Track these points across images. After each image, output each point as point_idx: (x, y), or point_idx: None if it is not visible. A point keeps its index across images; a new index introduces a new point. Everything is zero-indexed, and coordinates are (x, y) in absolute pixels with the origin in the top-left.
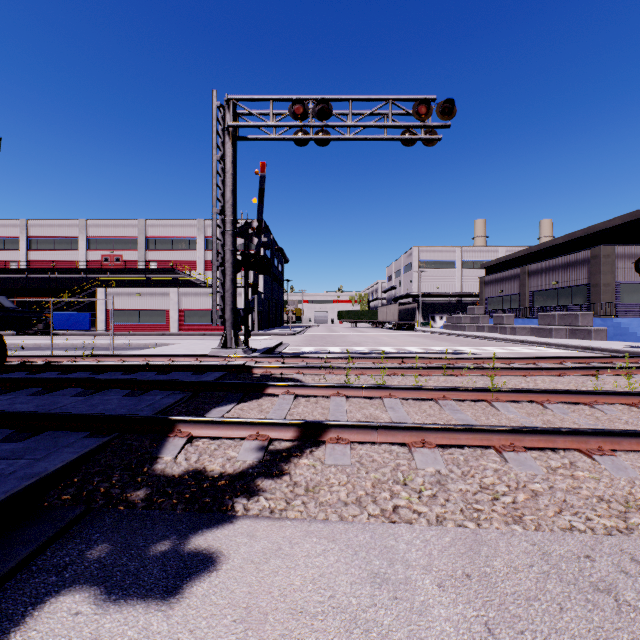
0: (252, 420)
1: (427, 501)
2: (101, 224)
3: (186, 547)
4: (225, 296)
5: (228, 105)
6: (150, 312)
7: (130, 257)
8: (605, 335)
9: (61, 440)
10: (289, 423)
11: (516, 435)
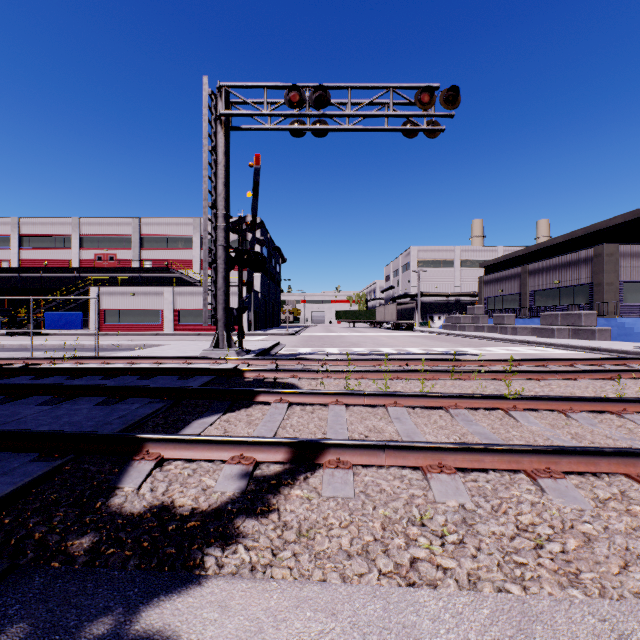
0: (235, 439)
1: (453, 550)
2: (94, 222)
3: (132, 628)
4: (217, 294)
5: (220, 93)
6: (144, 312)
7: (124, 256)
8: (609, 335)
9: (2, 464)
10: (279, 442)
11: (551, 456)
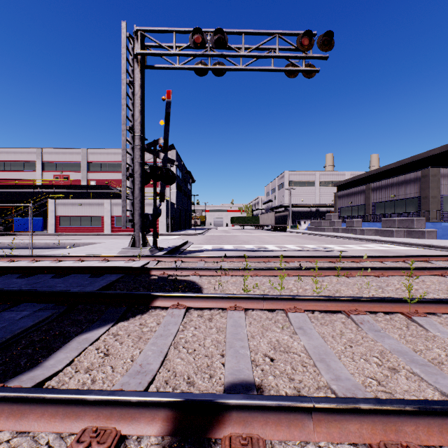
0: (91, 398)
1: None
2: (53, 152)
3: None
4: (134, 202)
5: (137, 36)
6: (89, 218)
7: (75, 177)
8: (435, 235)
9: None
10: (156, 404)
11: None
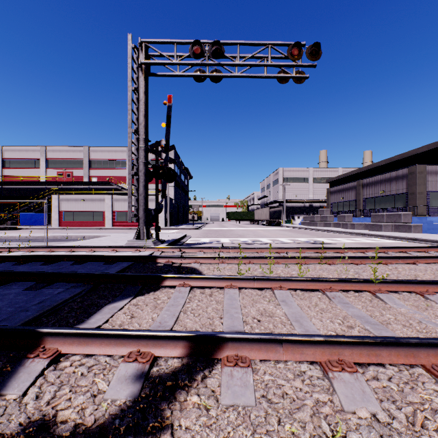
0: (133, 333)
1: None
2: (56, 149)
3: None
4: (139, 199)
5: (141, 47)
6: (91, 213)
7: (78, 173)
8: (421, 229)
9: None
10: (177, 337)
11: None
